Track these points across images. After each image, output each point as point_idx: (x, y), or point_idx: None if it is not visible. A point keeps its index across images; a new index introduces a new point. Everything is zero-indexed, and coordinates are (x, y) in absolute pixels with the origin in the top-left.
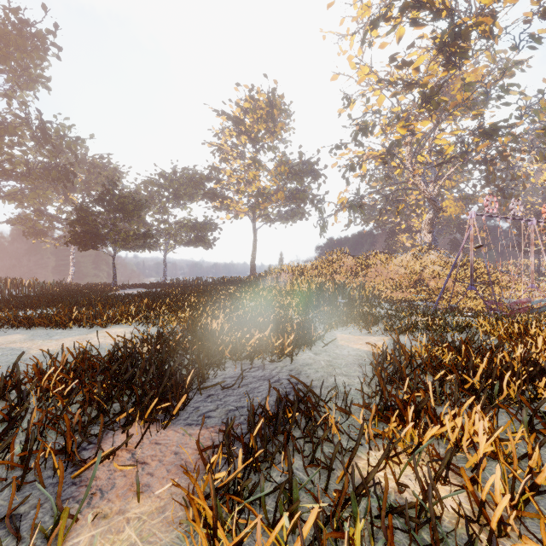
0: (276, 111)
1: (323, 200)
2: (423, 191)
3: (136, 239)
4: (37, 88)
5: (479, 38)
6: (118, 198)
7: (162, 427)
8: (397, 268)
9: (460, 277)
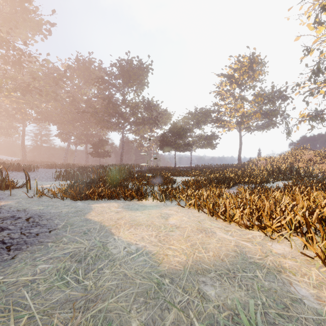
0: (255, 65)
1: (288, 117)
2: None
3: (184, 147)
4: (144, 87)
5: None
6: (177, 130)
7: (227, 189)
8: None
9: None
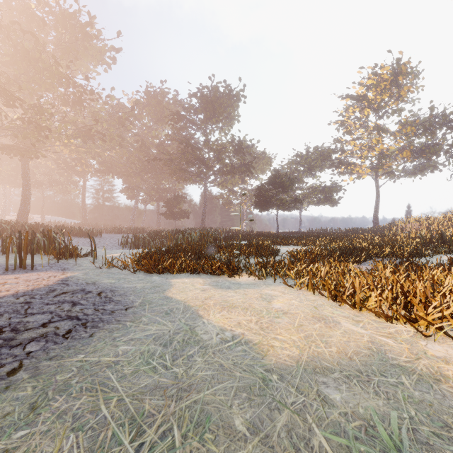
0: (401, 77)
1: None
2: None
3: (291, 203)
4: (234, 123)
5: None
6: (280, 179)
7: (357, 265)
8: None
9: None
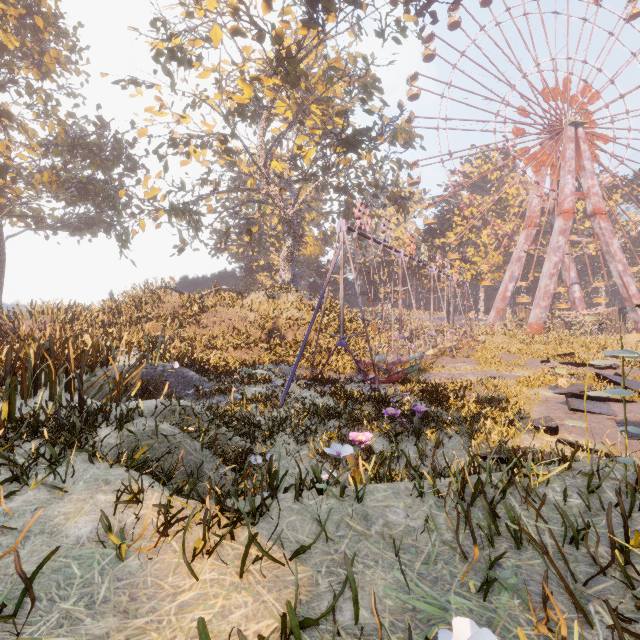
0: (42, 21)
1: (120, 189)
2: (280, 208)
3: None
4: None
5: (345, 1)
6: None
7: None
8: (245, 312)
9: (322, 325)
